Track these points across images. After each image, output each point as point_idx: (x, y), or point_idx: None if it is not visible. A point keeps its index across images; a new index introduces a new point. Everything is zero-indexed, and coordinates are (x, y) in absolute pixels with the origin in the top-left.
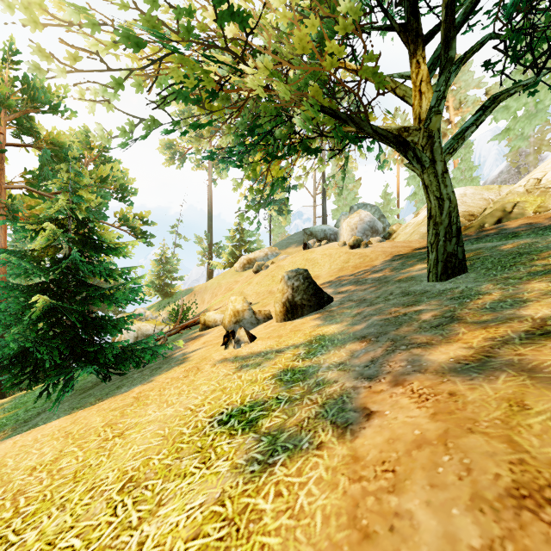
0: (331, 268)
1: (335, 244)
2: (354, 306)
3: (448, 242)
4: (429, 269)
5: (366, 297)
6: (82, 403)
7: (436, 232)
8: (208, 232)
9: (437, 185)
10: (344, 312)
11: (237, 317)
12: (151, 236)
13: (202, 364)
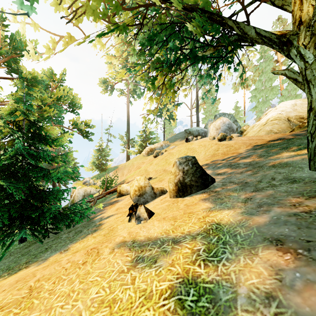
0: (205, 154)
1: (207, 139)
2: (238, 189)
3: None
4: (312, 157)
5: (246, 180)
6: (16, 262)
7: None
8: (127, 133)
9: None
10: (231, 195)
11: (140, 192)
12: (92, 134)
13: (103, 246)
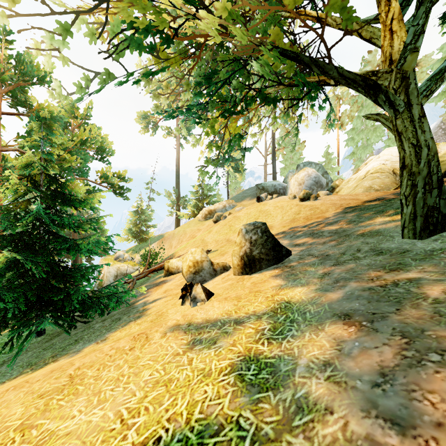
0: (283, 219)
1: (285, 197)
2: (317, 264)
3: (428, 194)
4: (403, 224)
5: (328, 252)
6: (39, 357)
7: (412, 183)
8: (176, 188)
9: (414, 131)
10: (308, 270)
11: (195, 268)
12: (127, 191)
13: (152, 331)
